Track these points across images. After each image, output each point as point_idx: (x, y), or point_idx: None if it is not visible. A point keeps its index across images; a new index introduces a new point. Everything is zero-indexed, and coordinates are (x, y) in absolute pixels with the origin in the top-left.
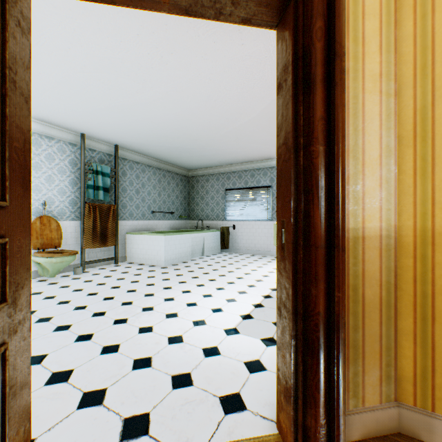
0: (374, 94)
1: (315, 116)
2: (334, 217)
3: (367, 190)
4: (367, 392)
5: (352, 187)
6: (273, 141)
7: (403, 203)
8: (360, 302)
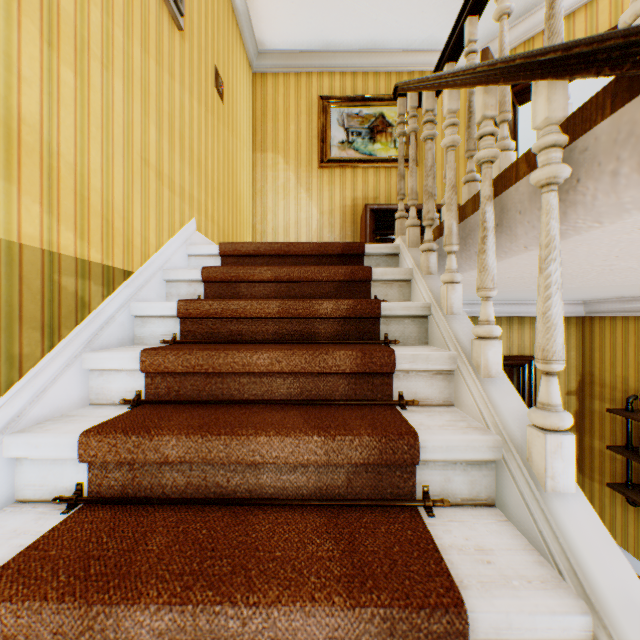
0: None
1: None
2: None
3: None
4: None
5: None
6: None
7: None
8: None
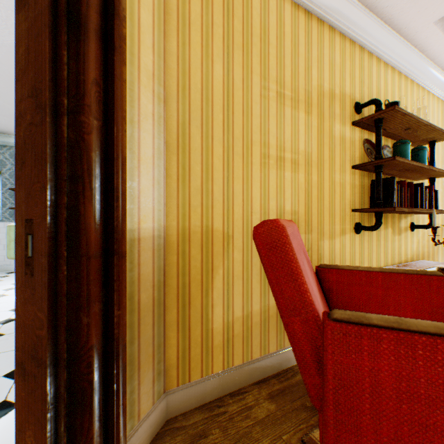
0: (149, 91)
1: (89, 75)
2: (114, 217)
3: (143, 188)
4: (143, 403)
5: (129, 183)
6: (5, 108)
7: (171, 205)
8: (137, 310)
